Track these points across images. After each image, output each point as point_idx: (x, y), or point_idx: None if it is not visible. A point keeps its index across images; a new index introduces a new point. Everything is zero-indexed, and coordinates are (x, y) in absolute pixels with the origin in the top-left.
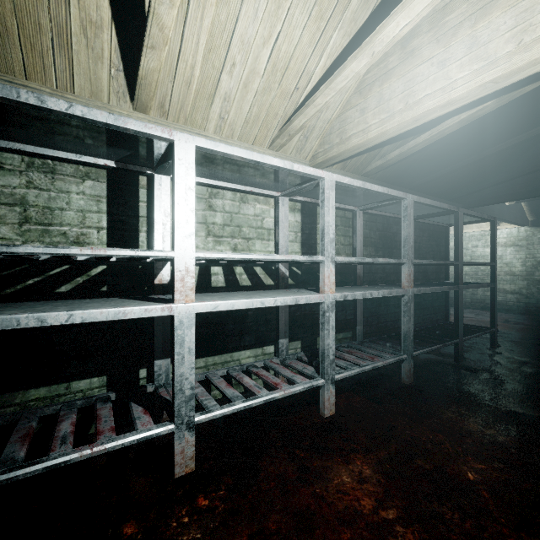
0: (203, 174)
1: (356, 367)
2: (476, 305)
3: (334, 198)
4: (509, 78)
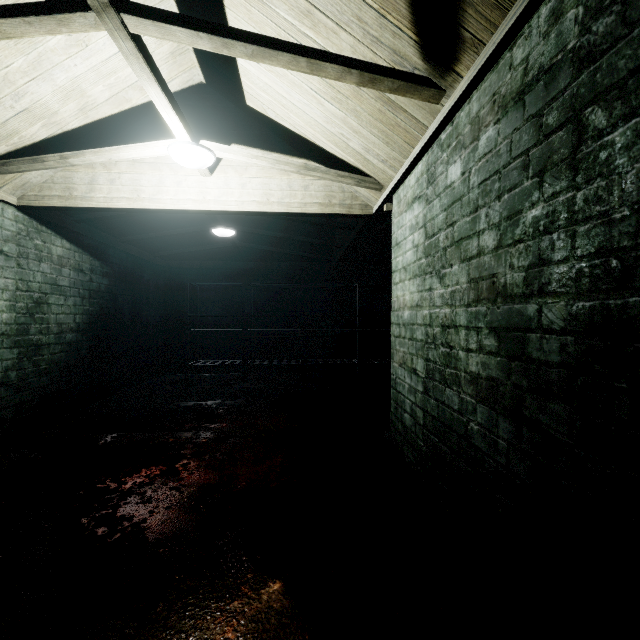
0: None
1: None
2: None
3: None
4: None
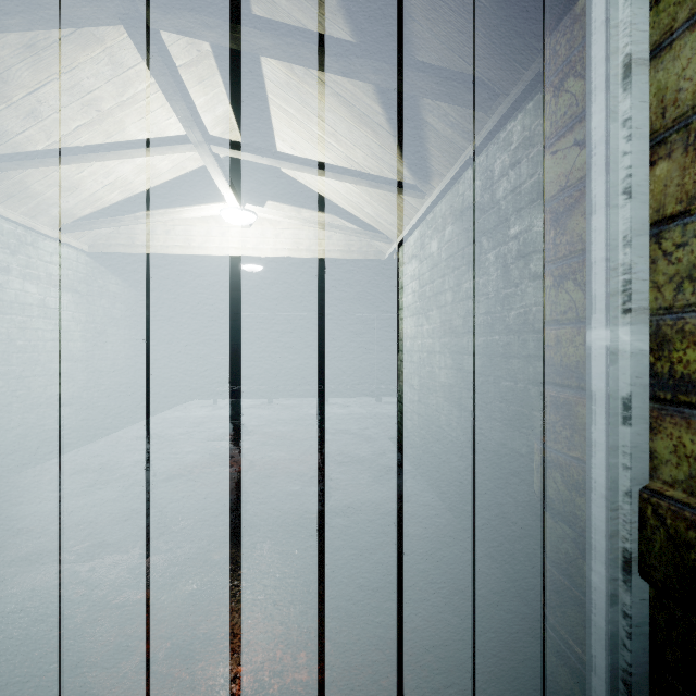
0: None
1: None
2: (8, 465)
3: None
4: None
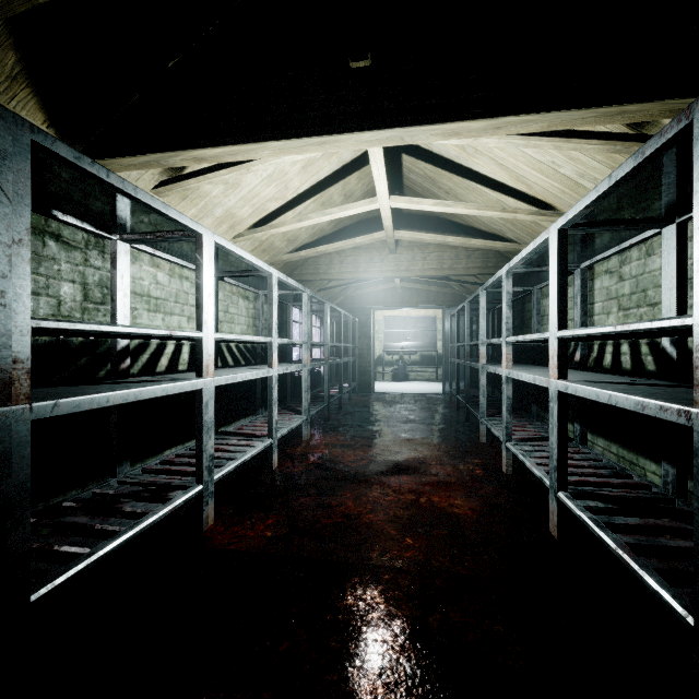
0: (584, 257)
1: (592, 516)
2: None
3: (557, 254)
4: (391, 137)
